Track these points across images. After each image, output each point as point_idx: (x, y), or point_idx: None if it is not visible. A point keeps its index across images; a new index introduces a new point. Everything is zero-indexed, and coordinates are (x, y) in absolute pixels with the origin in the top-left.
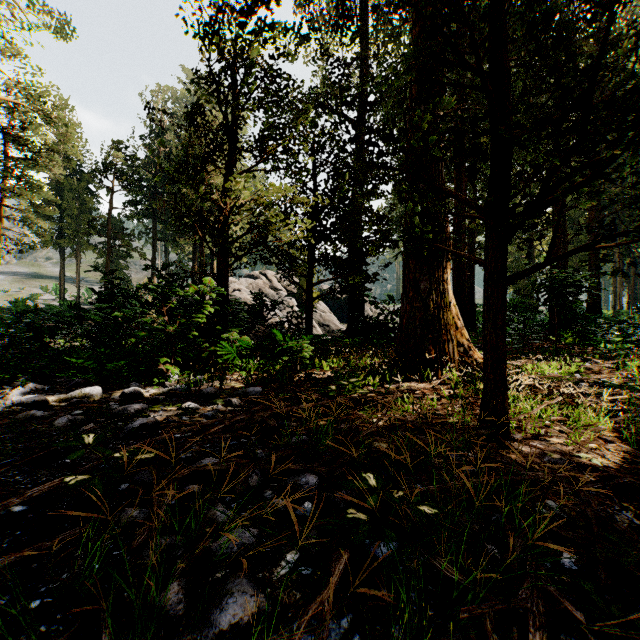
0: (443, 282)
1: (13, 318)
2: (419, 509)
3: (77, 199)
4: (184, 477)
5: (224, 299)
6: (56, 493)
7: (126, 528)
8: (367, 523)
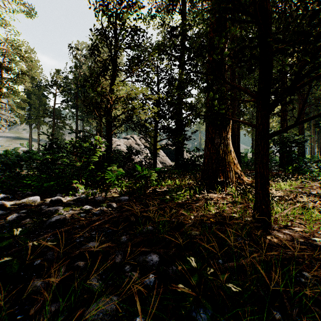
0: (227, 139)
1: None
2: (227, 287)
3: (38, 99)
4: (76, 255)
5: (110, 149)
6: None
7: (31, 295)
8: (191, 296)
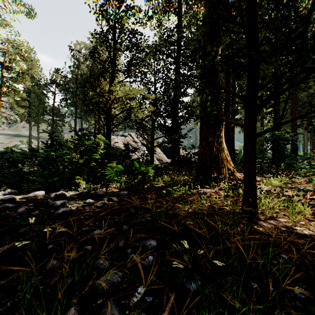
0: (220, 137)
1: (0, 156)
2: (213, 262)
3: (37, 97)
4: (83, 241)
5: (109, 146)
6: (12, 250)
7: (49, 271)
8: (184, 270)
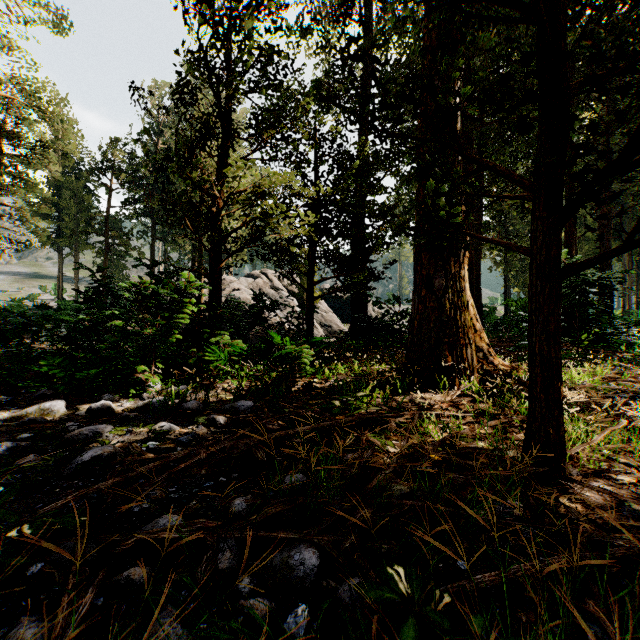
0: (460, 279)
1: None
2: None
3: (75, 198)
4: (128, 549)
5: (216, 298)
6: None
7: None
8: None
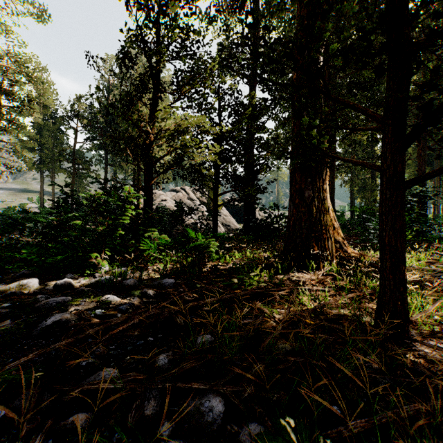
0: (323, 191)
1: None
2: None
3: (52, 136)
4: (75, 396)
5: (149, 205)
6: None
7: None
8: None
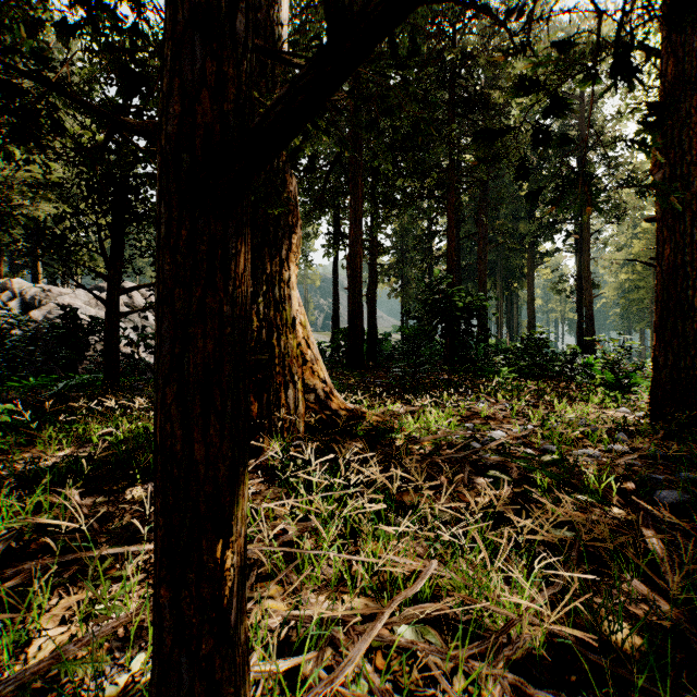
0: (281, 283)
1: None
2: None
3: None
4: None
5: None
6: None
7: None
8: None
